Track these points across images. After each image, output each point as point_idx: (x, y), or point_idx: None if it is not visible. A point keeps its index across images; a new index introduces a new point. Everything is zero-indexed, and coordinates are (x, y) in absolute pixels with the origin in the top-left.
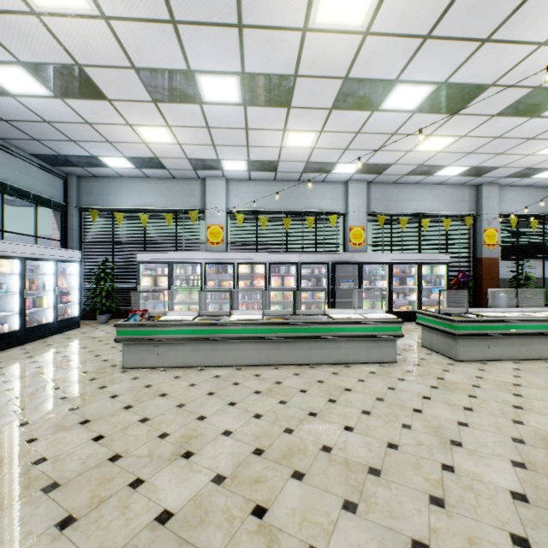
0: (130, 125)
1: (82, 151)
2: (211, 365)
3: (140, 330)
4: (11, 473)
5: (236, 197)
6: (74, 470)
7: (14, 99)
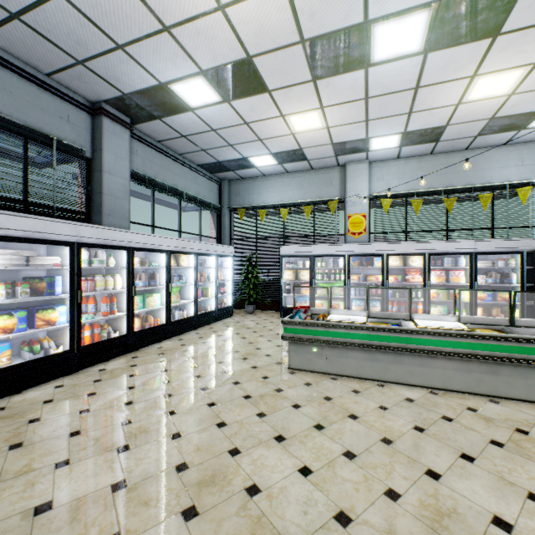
0: (283, 116)
1: (236, 155)
2: (392, 380)
3: (308, 329)
4: (229, 499)
5: (380, 180)
6: (297, 523)
7: (192, 113)
